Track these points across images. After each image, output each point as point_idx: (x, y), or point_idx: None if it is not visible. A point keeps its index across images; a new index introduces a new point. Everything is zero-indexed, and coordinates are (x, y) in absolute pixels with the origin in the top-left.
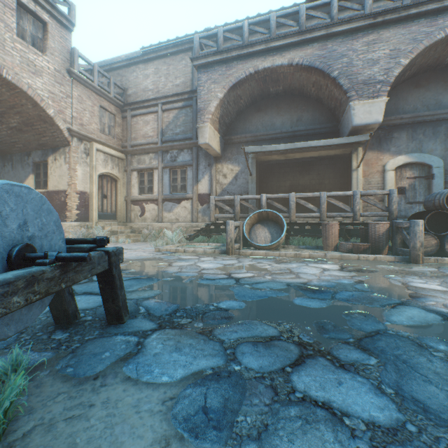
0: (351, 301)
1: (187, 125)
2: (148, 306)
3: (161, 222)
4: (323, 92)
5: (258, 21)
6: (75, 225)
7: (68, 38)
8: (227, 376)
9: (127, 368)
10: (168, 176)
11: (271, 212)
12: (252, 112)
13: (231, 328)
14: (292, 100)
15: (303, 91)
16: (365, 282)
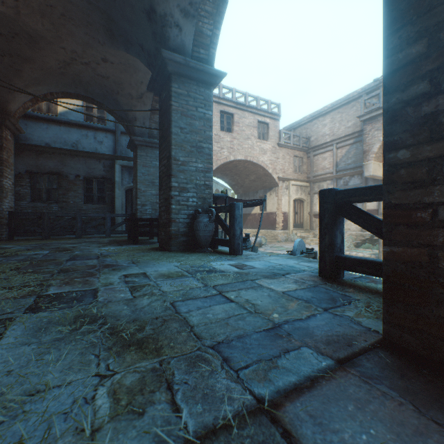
0: None
1: (357, 156)
2: None
3: None
4: None
5: None
6: (281, 232)
7: (277, 125)
8: None
9: None
10: None
11: None
12: None
13: None
14: None
15: None
16: None
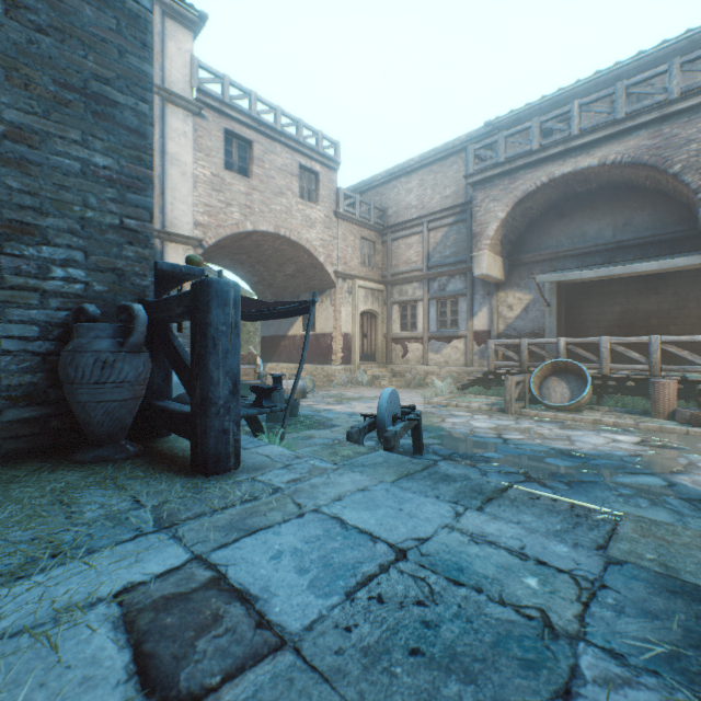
0: (598, 466)
1: (459, 245)
2: (434, 448)
3: (426, 365)
4: (664, 185)
5: (553, 116)
6: (340, 368)
7: (334, 178)
8: None
9: None
10: (435, 308)
11: (571, 362)
12: (550, 220)
13: (487, 465)
14: (616, 196)
15: (631, 184)
16: (642, 456)
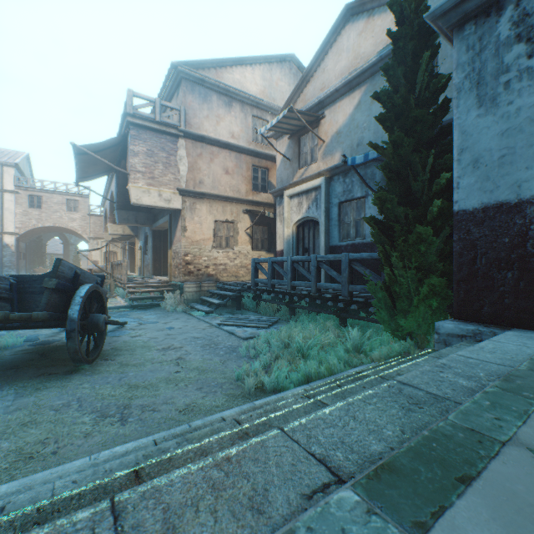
0: None
1: None
2: None
3: None
4: None
5: None
6: None
7: (89, 201)
8: None
9: None
10: (124, 250)
11: None
12: None
13: None
14: None
15: None
16: None
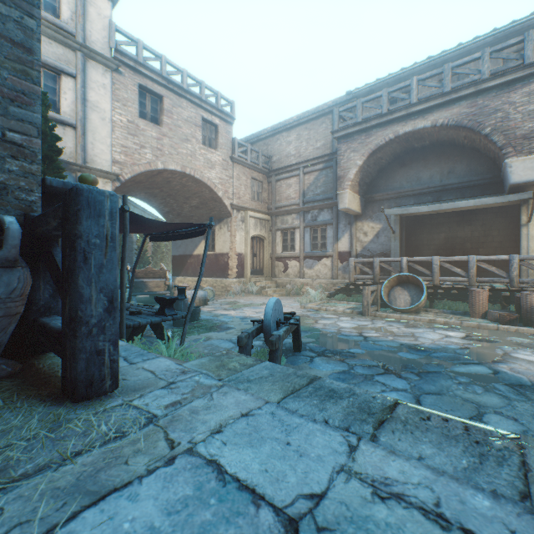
0: (439, 358)
1: (327, 186)
2: (310, 346)
3: (302, 278)
4: (477, 144)
5: (398, 88)
6: (235, 281)
7: (230, 130)
8: (348, 372)
9: (309, 365)
10: (309, 234)
11: (411, 276)
12: (395, 168)
13: (353, 360)
14: (442, 151)
15: (454, 142)
16: (469, 349)
